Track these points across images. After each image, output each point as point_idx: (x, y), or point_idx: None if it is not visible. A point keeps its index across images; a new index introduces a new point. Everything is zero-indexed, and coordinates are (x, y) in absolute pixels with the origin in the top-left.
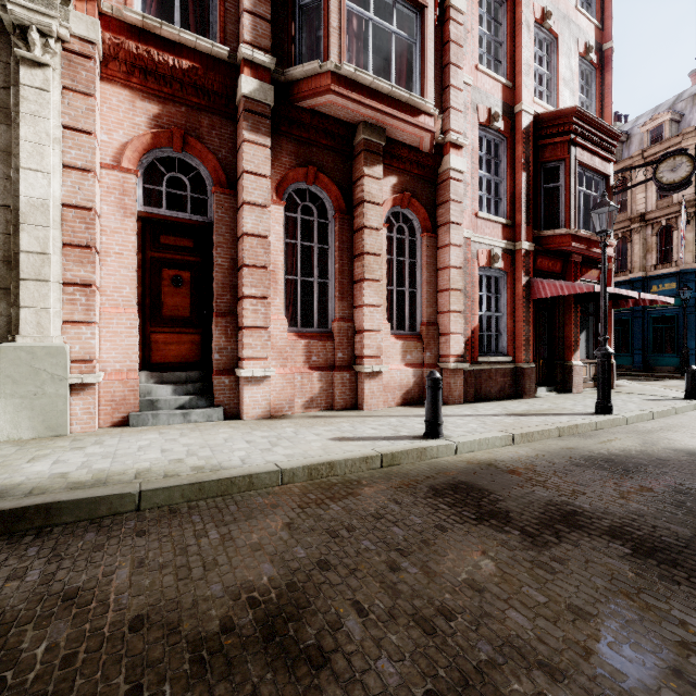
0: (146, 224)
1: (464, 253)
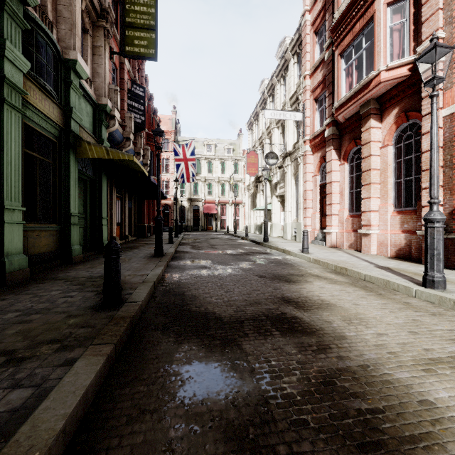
0: (321, 187)
1: (449, 129)
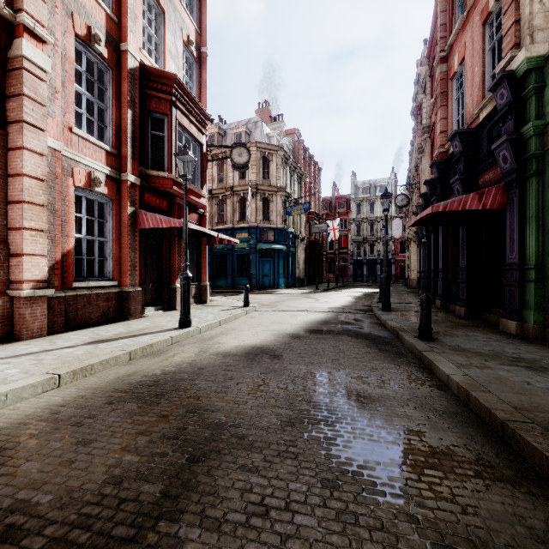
0: None
1: (51, 166)
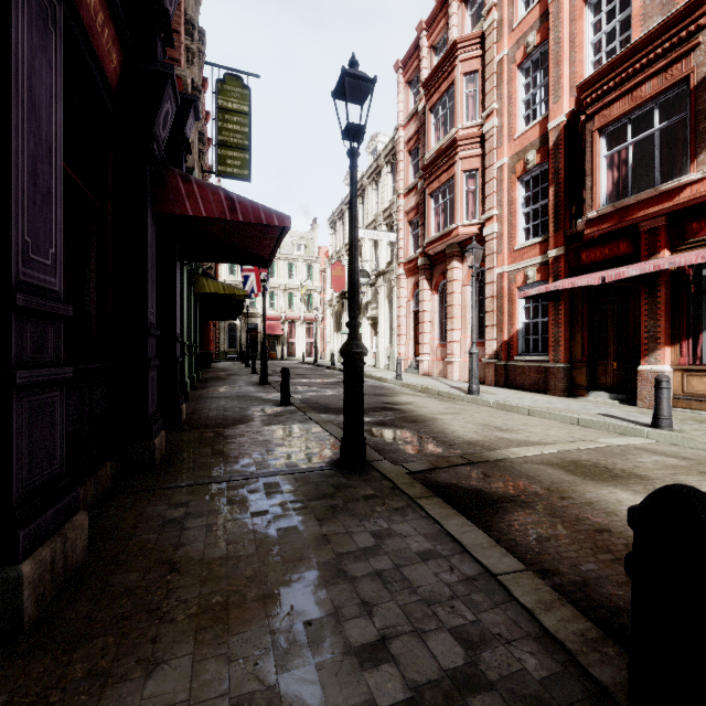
0: (415, 314)
1: (500, 284)
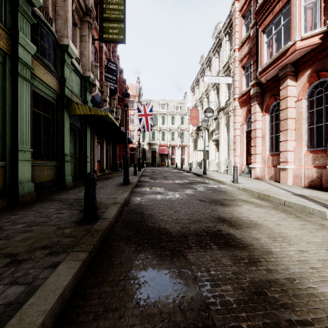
0: (247, 133)
1: None
